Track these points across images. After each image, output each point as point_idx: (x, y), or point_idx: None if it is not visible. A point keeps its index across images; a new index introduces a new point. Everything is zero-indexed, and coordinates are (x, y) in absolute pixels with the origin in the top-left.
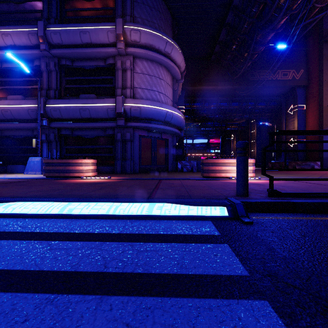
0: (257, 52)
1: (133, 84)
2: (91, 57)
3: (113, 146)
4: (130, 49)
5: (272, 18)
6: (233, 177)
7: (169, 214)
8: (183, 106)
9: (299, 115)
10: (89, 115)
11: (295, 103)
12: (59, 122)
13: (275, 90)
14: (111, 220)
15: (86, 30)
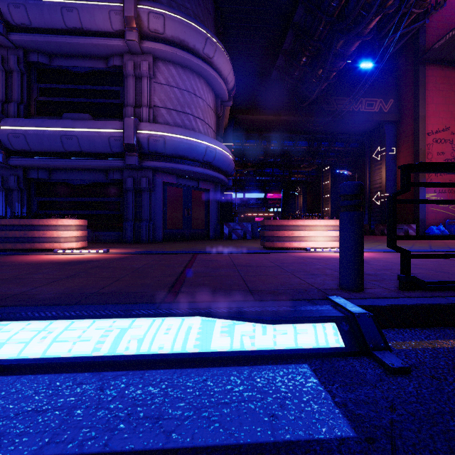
0: (335, 69)
1: (153, 100)
2: (83, 53)
3: (120, 199)
4: (148, 44)
5: (359, 18)
6: (311, 247)
7: (206, 349)
8: (231, 143)
9: (388, 160)
10: (79, 146)
11: (383, 144)
12: (25, 156)
13: (357, 127)
14: (47, 379)
15: (72, 5)
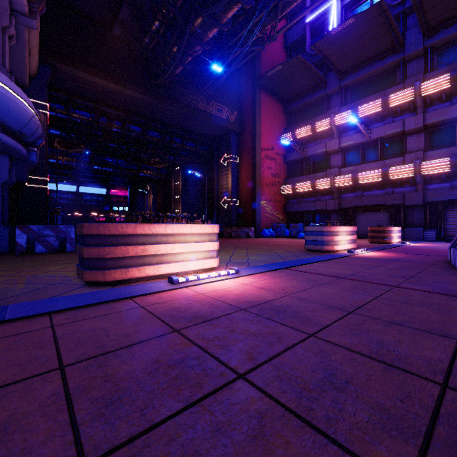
0: (191, 52)
1: None
2: None
3: None
4: None
5: None
6: (177, 271)
7: None
8: (45, 102)
9: (233, 168)
10: None
11: (229, 152)
12: None
13: (208, 129)
14: None
15: None
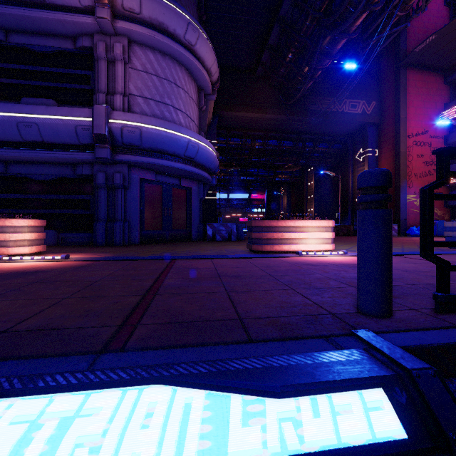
0: (321, 67)
1: (128, 88)
2: (46, 30)
3: (91, 197)
4: (122, 23)
5: (346, 14)
6: (302, 250)
7: None
8: (215, 141)
9: (370, 162)
10: (40, 135)
11: (365, 146)
12: None
13: (341, 128)
14: None
15: None
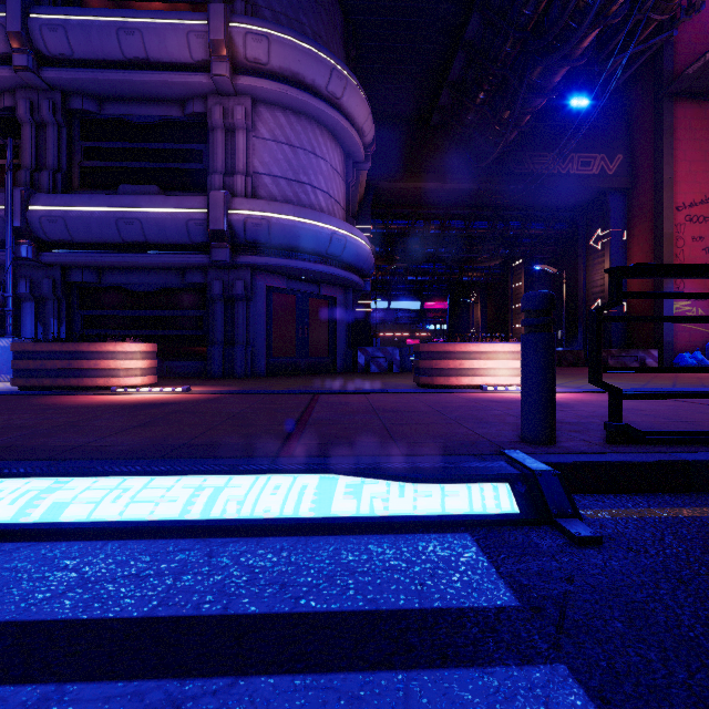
0: (530, 110)
1: (252, 164)
2: (148, 95)
3: (203, 313)
4: (244, 80)
5: (566, 32)
6: (490, 385)
7: (338, 514)
8: (369, 226)
9: (614, 250)
10: (143, 234)
11: (606, 225)
12: (64, 250)
13: (566, 198)
14: (142, 545)
15: (133, 26)
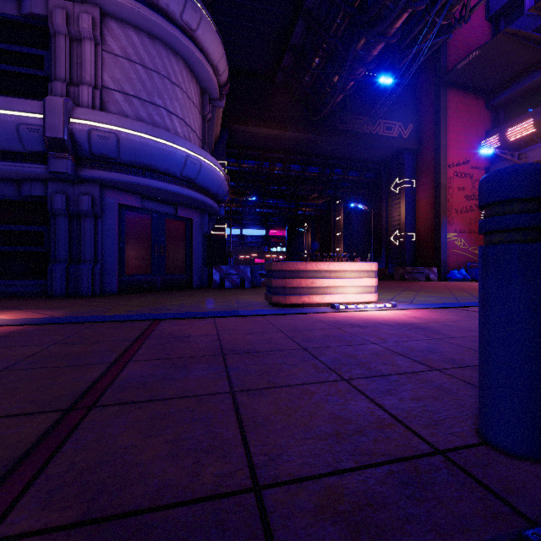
0: (353, 77)
1: (101, 78)
2: None
3: (45, 228)
4: None
5: (385, 11)
6: (338, 302)
7: None
8: (224, 161)
9: (407, 194)
10: None
11: (402, 175)
12: None
13: (375, 153)
14: None
15: None
